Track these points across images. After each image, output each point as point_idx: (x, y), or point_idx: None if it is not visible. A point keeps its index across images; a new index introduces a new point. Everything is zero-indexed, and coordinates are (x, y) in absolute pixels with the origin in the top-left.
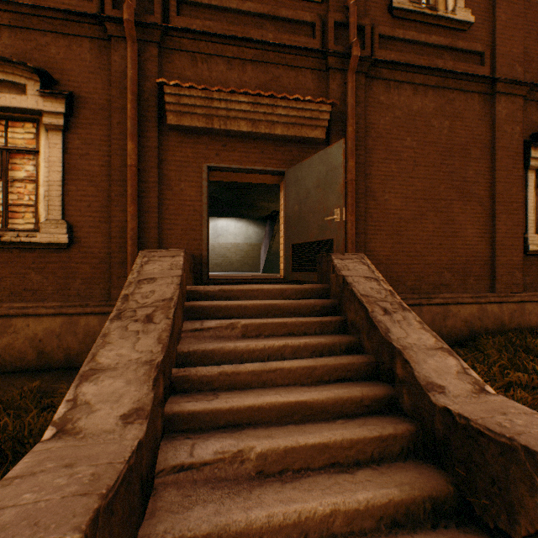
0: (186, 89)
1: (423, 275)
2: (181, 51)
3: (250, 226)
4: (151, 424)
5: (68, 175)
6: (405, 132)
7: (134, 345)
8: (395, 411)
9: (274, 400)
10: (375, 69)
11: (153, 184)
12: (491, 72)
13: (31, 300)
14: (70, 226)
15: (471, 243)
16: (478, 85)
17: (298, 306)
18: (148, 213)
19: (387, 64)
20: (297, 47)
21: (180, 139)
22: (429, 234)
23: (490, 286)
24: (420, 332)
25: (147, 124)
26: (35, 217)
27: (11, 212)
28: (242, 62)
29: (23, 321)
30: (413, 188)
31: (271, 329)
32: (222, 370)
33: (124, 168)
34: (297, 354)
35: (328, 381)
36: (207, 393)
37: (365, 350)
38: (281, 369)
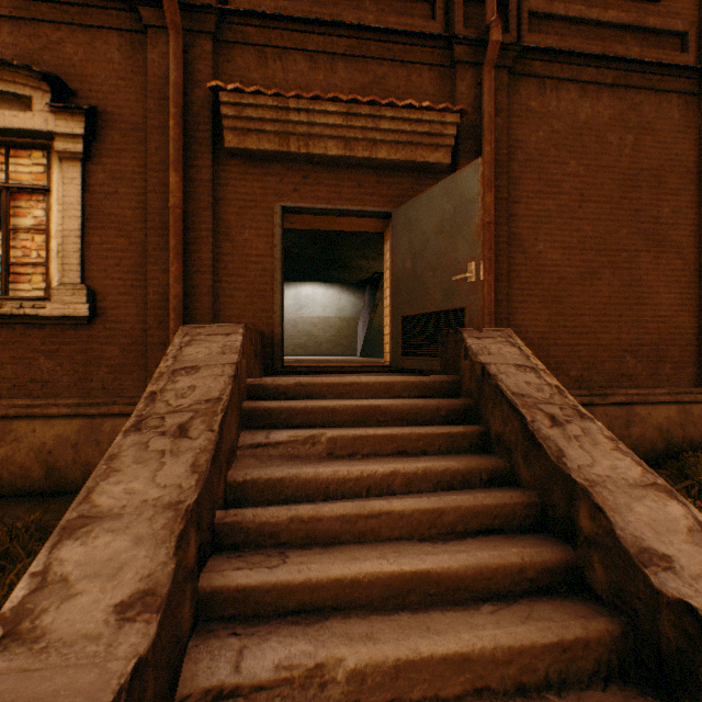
0: (250, 96)
1: (594, 361)
2: (245, 45)
3: (343, 294)
4: (168, 618)
5: (89, 222)
6: (568, 152)
7: (154, 474)
8: (578, 589)
9: (377, 569)
10: (523, 61)
11: (205, 233)
12: (697, 62)
13: (40, 395)
14: (92, 293)
15: (666, 314)
16: (678, 81)
17: (413, 409)
18: (198, 273)
19: (542, 53)
20: (409, 33)
21: (243, 170)
22: (604, 300)
23: (696, 377)
24: (614, 456)
25: (197, 149)
26: (45, 280)
27: (14, 274)
28: (331, 58)
29: (28, 425)
30: (579, 234)
31: (371, 446)
32: (294, 513)
33: (166, 211)
34: (412, 486)
35: (463, 532)
36: (269, 552)
37: (520, 482)
38: (387, 513)
